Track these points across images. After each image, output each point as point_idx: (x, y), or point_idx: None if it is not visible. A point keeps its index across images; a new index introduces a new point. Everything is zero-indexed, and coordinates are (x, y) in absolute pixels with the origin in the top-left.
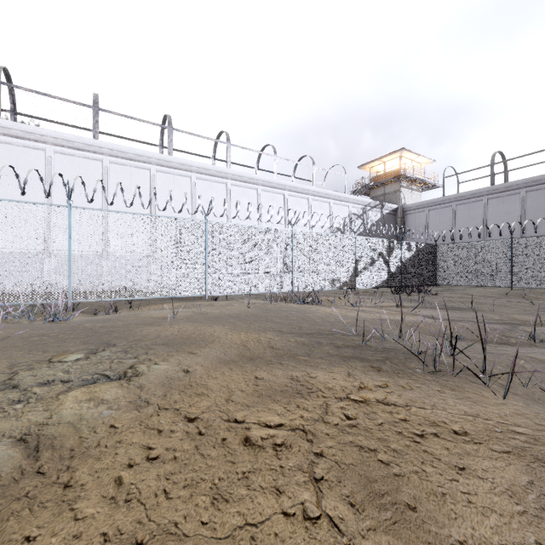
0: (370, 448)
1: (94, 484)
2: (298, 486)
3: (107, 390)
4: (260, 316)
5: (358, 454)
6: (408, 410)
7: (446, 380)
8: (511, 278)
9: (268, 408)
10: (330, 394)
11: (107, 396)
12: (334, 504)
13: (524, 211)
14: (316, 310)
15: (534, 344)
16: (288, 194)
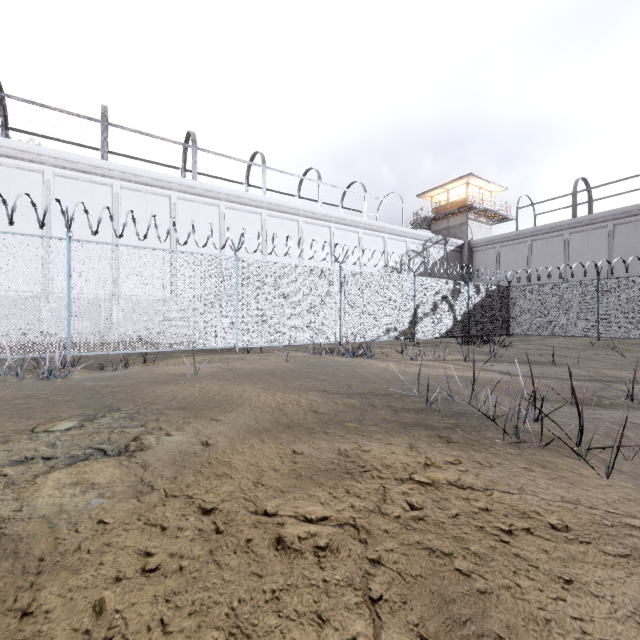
0: (443, 551)
1: (64, 611)
2: (348, 611)
3: (101, 470)
4: (300, 372)
5: (429, 560)
6: (489, 496)
7: (533, 453)
8: (598, 326)
9: (309, 494)
10: (389, 474)
11: (100, 479)
12: (398, 638)
13: (612, 248)
14: (368, 365)
15: (632, 406)
16: (335, 227)
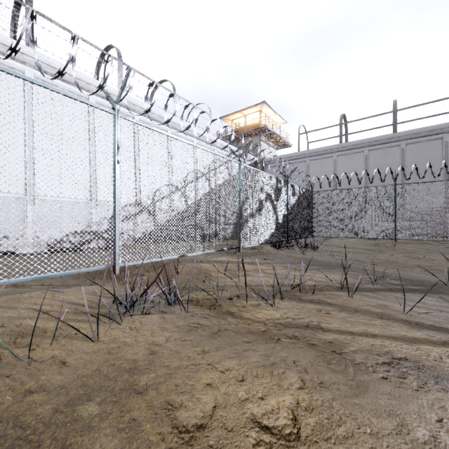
0: None
1: None
2: None
3: None
4: None
5: None
6: None
7: None
8: (395, 228)
9: None
10: None
11: None
12: None
13: (368, 168)
14: None
15: None
16: (139, 118)
